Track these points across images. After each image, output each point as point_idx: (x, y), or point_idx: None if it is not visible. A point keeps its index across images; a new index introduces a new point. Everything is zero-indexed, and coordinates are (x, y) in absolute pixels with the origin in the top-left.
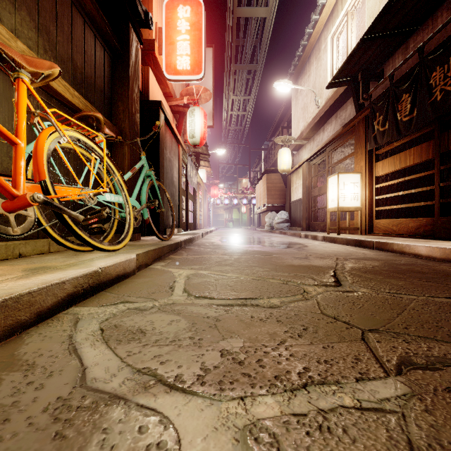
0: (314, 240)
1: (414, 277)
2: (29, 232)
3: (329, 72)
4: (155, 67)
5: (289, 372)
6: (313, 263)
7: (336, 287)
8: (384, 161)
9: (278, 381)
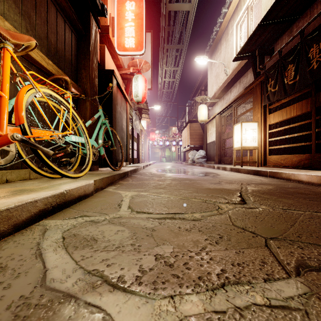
0: (224, 170)
1: (300, 197)
2: (11, 163)
3: (235, 50)
4: (109, 45)
5: (210, 273)
6: (224, 187)
7: (242, 205)
8: (275, 113)
9: (201, 281)
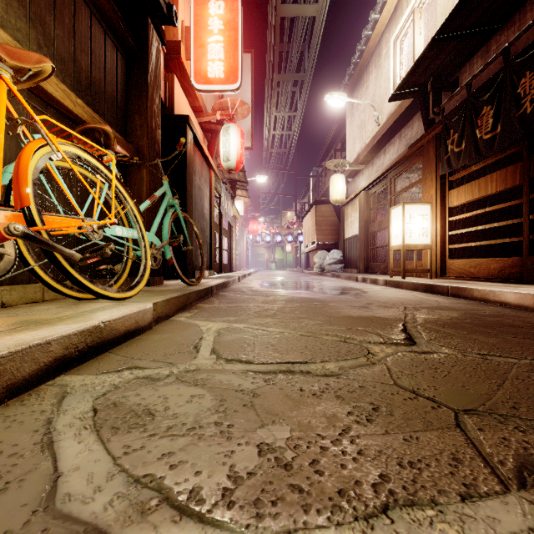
0: (374, 285)
1: (507, 332)
2: (7, 276)
3: (391, 83)
4: (181, 75)
5: (360, 483)
6: (376, 313)
7: (409, 347)
8: (459, 189)
9: (344, 500)
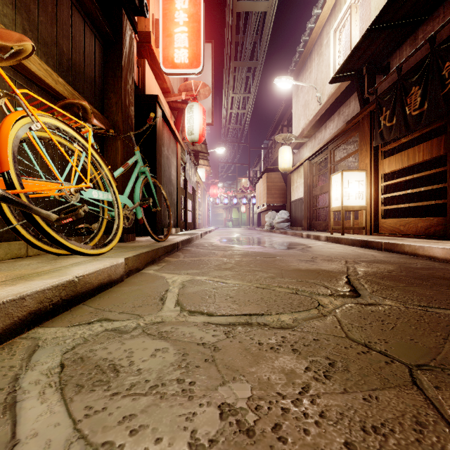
0: (317, 240)
1: (440, 284)
2: None
3: (331, 68)
4: (152, 60)
5: None
6: (321, 266)
7: (355, 299)
8: (390, 158)
9: None
